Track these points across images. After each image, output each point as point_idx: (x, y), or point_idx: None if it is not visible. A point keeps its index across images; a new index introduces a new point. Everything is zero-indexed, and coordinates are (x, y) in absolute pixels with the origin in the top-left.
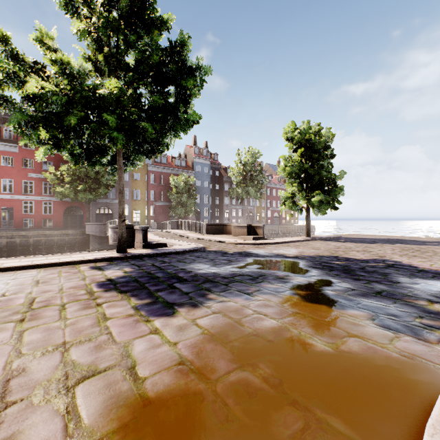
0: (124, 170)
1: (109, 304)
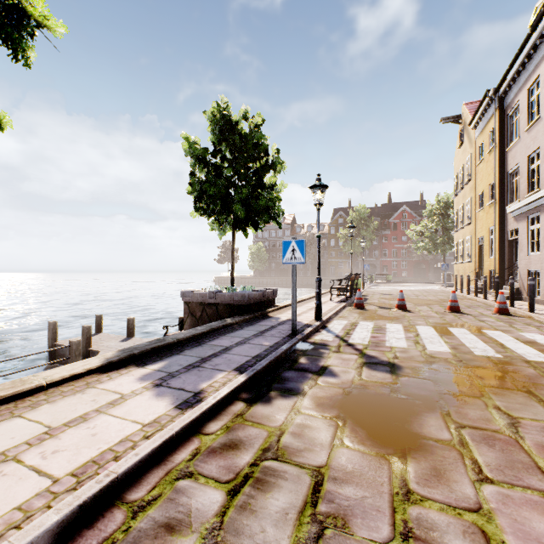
0: (446, 253)
1: (438, 285)
